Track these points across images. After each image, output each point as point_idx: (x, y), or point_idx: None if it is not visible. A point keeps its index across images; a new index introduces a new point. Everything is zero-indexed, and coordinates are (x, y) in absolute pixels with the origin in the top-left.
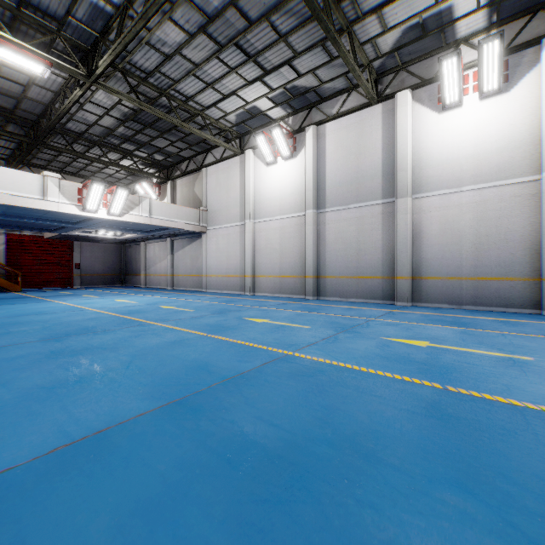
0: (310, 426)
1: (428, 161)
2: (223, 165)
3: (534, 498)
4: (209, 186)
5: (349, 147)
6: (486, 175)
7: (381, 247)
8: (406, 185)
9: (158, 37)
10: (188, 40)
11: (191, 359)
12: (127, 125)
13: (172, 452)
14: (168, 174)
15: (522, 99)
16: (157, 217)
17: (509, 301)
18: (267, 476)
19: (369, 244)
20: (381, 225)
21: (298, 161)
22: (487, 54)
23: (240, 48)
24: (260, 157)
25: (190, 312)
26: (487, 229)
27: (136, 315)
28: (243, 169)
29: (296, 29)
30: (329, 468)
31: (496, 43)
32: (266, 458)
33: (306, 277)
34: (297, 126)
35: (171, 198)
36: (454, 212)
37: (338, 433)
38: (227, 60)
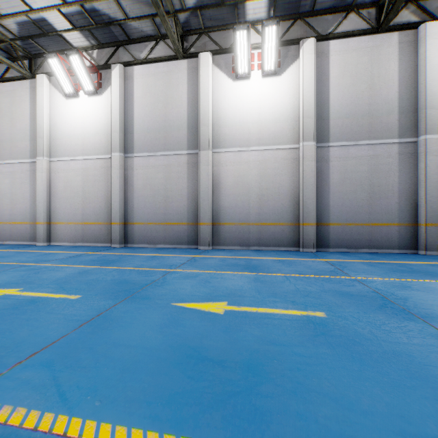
0: None
1: (225, 121)
2: (6, 87)
3: None
4: None
5: (157, 95)
6: (266, 140)
7: (186, 195)
8: (208, 139)
9: None
10: None
11: None
12: None
13: None
14: None
15: (289, 83)
16: None
17: (281, 241)
18: None
19: (176, 192)
20: (187, 174)
21: (104, 99)
22: (268, 37)
23: None
24: (57, 86)
25: None
26: (267, 183)
27: None
28: (34, 96)
29: None
30: None
31: (274, 29)
32: None
33: (112, 223)
34: (103, 61)
35: None
36: (244, 167)
37: None
38: None
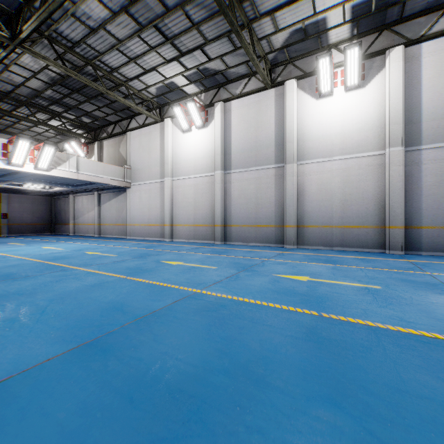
0: (210, 357)
1: (309, 136)
2: (145, 130)
3: (386, 405)
4: (132, 147)
5: (250, 121)
6: (350, 149)
7: (274, 202)
8: (293, 153)
9: (83, 11)
10: (112, 17)
11: (107, 301)
12: (55, 89)
13: (75, 397)
14: (95, 136)
15: (374, 93)
16: (85, 173)
17: (365, 243)
18: (167, 412)
19: (265, 200)
20: (274, 184)
21: (209, 130)
22: (350, 58)
23: (159, 31)
24: (177, 125)
25: (113, 257)
26: (350, 189)
27: (61, 261)
28: (162, 134)
29: (207, 20)
30: (224, 397)
31: (357, 50)
32: (168, 393)
33: (215, 225)
34: (208, 101)
35: (98, 157)
36: (327, 176)
37: (234, 361)
38: (148, 39)
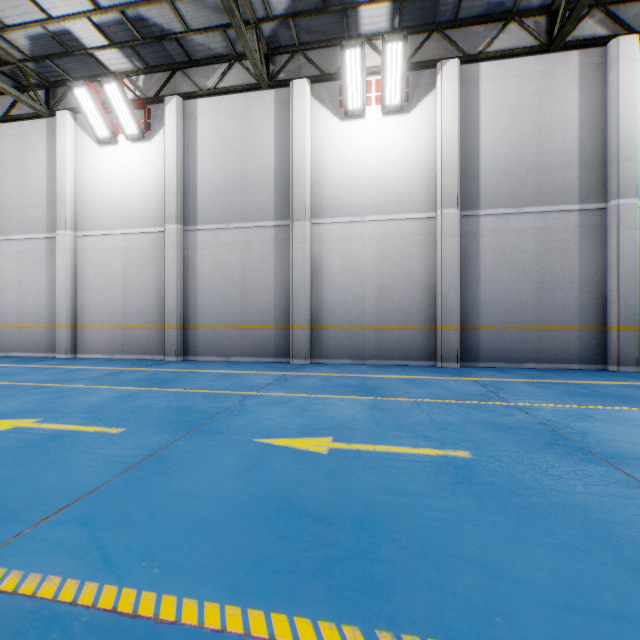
0: None
1: (330, 178)
2: (12, 129)
3: None
4: None
5: (231, 141)
6: (389, 206)
7: (273, 285)
8: (304, 204)
9: None
10: None
11: None
12: None
13: None
14: None
15: (421, 124)
16: None
17: (410, 352)
18: None
19: (258, 281)
20: (274, 255)
21: (154, 147)
22: (391, 58)
23: None
24: (86, 127)
25: None
26: (390, 269)
27: None
28: (53, 142)
29: None
30: None
31: (400, 46)
32: None
33: (165, 326)
34: (152, 92)
35: None
36: (357, 246)
37: None
38: None
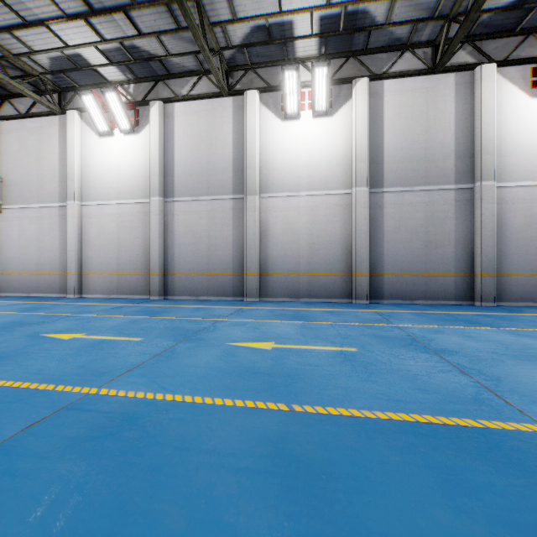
0: None
1: (274, 163)
2: (32, 123)
3: None
4: (7, 147)
5: (200, 135)
6: (317, 184)
7: (232, 243)
8: (255, 183)
9: None
10: None
11: None
12: None
13: None
14: None
15: (341, 125)
16: None
17: (333, 292)
18: None
19: (220, 240)
20: (232, 220)
21: (141, 138)
22: (318, 78)
23: None
24: (89, 123)
25: None
26: (318, 231)
27: None
28: (64, 133)
29: None
30: None
31: (325, 70)
32: None
33: (150, 274)
34: (140, 97)
35: None
36: (294, 214)
37: None
38: None
